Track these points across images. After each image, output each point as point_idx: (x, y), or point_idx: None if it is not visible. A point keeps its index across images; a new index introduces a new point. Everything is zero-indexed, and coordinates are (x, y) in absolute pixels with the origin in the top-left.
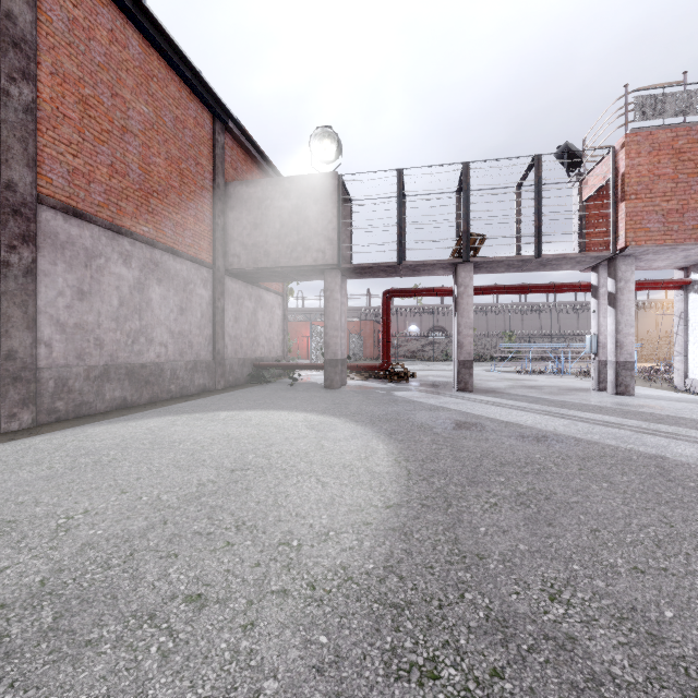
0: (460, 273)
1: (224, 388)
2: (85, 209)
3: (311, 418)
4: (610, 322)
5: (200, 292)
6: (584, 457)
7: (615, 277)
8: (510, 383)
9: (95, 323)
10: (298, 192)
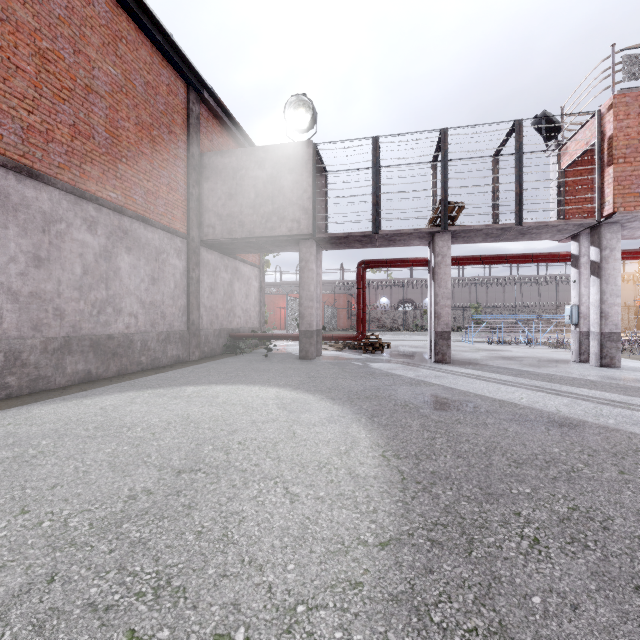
0: (438, 242)
1: (198, 359)
2: (42, 170)
3: (283, 394)
4: (593, 292)
5: (173, 262)
6: (614, 452)
7: (600, 245)
8: (486, 354)
9: (54, 292)
10: (273, 161)
